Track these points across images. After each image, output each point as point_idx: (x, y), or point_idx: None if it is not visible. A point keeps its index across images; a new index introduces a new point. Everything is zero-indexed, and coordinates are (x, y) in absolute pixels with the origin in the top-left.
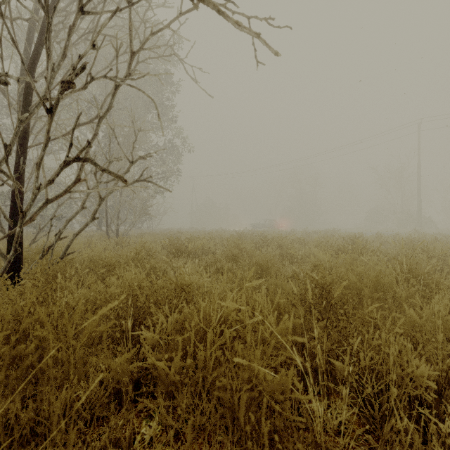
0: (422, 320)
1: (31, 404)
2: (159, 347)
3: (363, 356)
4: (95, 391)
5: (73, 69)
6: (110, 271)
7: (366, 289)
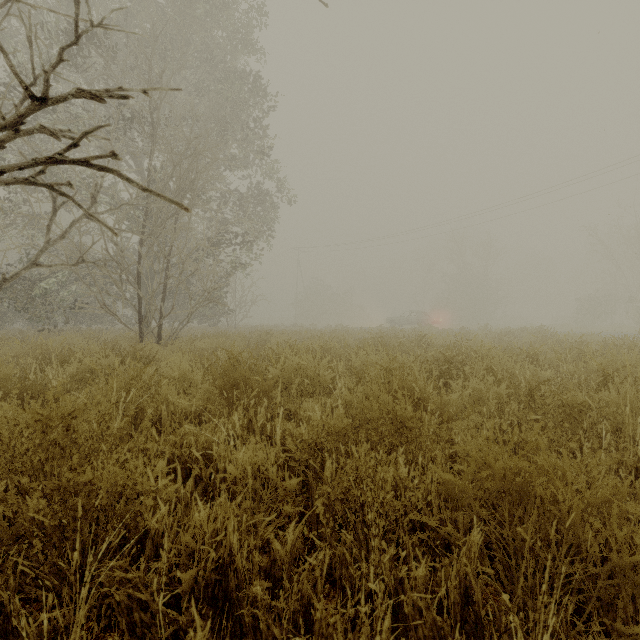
0: None
1: None
2: None
3: None
4: None
5: None
6: None
7: None
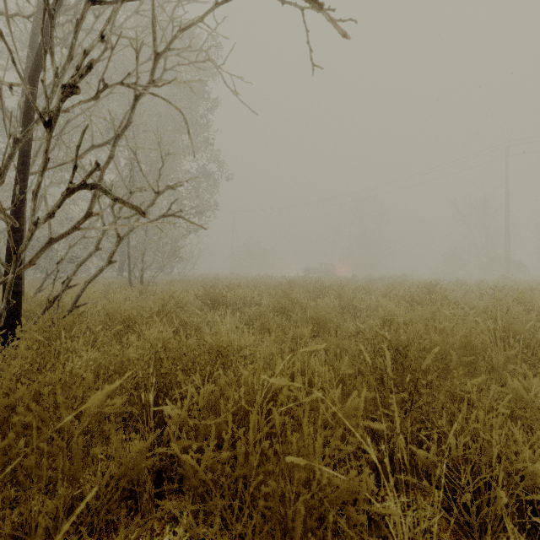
0: (530, 394)
1: (8, 516)
2: (188, 428)
3: (455, 444)
4: (105, 485)
5: (77, 69)
6: (130, 328)
7: (454, 352)
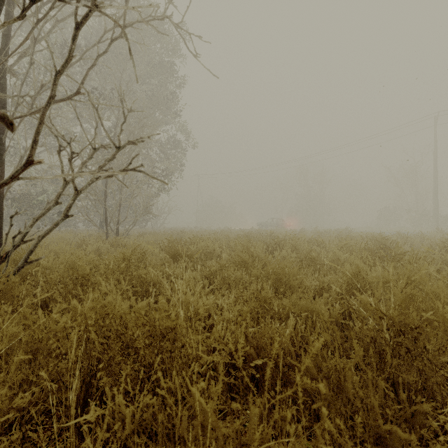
0: None
1: None
2: None
3: None
4: None
5: None
6: (83, 285)
7: None
